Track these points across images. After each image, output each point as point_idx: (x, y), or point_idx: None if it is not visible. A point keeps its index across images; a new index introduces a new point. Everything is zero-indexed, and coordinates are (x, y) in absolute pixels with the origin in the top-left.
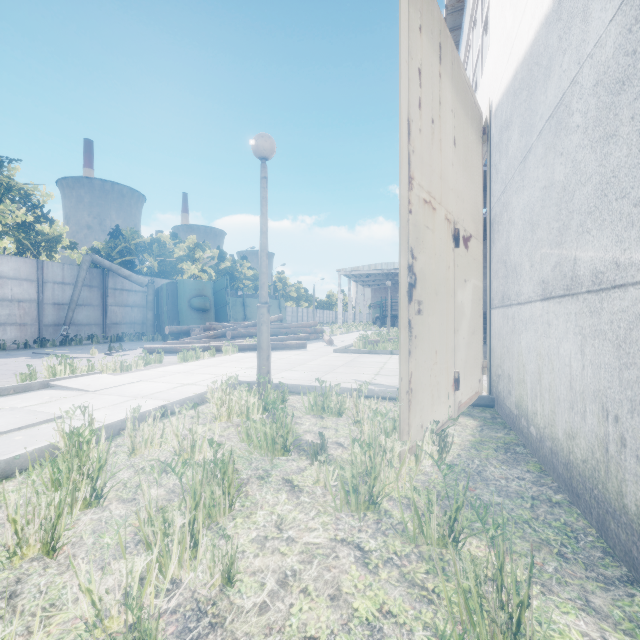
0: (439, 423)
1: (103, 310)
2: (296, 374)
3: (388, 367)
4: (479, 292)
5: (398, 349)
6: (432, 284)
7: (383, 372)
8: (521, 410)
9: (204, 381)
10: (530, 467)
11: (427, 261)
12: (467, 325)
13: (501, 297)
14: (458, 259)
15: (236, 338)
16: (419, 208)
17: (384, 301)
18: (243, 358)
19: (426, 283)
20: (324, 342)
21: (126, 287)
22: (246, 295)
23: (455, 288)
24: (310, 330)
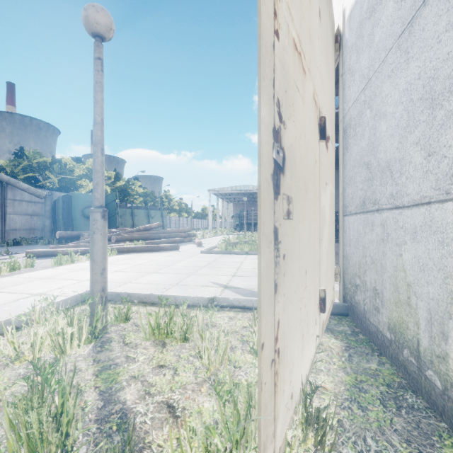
0: (308, 367)
1: (2, 218)
2: (159, 277)
3: (244, 267)
4: (333, 199)
5: (252, 250)
6: (302, 176)
7: (239, 273)
8: (402, 339)
9: (58, 289)
10: (451, 451)
11: (297, 139)
12: (327, 232)
13: (360, 202)
14: (322, 156)
15: (120, 241)
16: (288, 45)
17: (242, 213)
18: (118, 260)
19: (296, 171)
20: (195, 244)
21: (25, 198)
22: (134, 207)
23: (320, 189)
24: (184, 234)
